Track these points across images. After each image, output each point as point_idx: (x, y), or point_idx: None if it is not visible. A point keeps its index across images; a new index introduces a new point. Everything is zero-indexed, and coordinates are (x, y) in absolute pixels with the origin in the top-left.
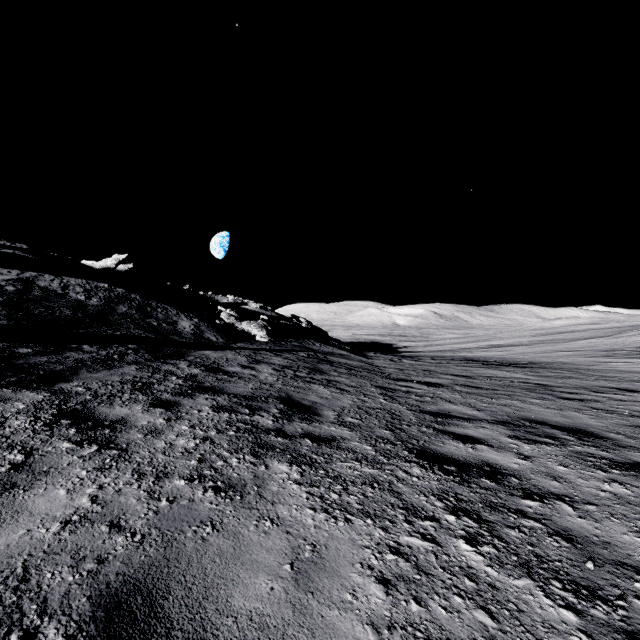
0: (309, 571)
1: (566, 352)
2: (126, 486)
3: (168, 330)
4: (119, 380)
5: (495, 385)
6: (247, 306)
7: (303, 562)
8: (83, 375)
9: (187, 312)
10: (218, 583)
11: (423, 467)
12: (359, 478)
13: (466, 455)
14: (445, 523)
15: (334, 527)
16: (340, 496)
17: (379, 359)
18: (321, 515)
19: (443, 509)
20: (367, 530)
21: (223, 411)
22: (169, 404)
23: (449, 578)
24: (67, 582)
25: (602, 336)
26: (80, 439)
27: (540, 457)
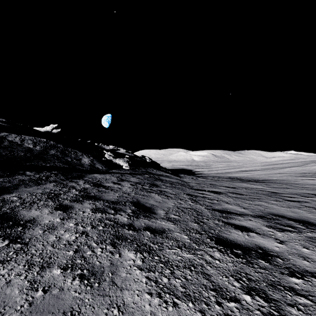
0: None
1: (280, 174)
2: (16, 277)
3: (76, 163)
4: (41, 192)
5: (249, 192)
6: (119, 151)
7: None
8: (21, 189)
9: (87, 154)
10: None
11: (221, 251)
12: (181, 262)
13: (245, 241)
14: (245, 303)
15: (165, 313)
16: (169, 280)
17: (186, 178)
18: (156, 300)
19: (240, 289)
20: (190, 314)
21: (98, 212)
22: (66, 208)
23: None
24: None
25: (297, 166)
26: None
27: (290, 241)
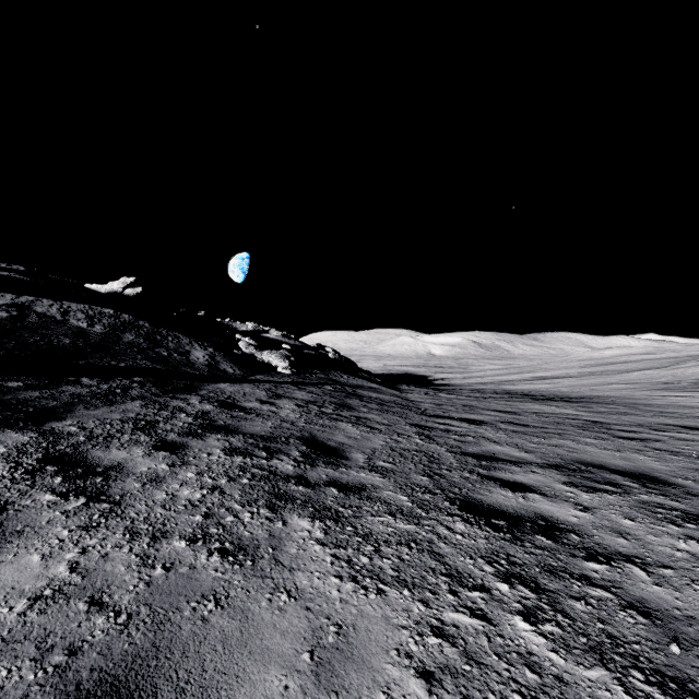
0: (333, 662)
1: (619, 385)
2: (115, 549)
3: (179, 361)
4: (120, 418)
5: (543, 422)
6: (268, 334)
7: (326, 649)
8: (79, 412)
9: (201, 341)
10: (219, 681)
11: (468, 522)
12: (393, 536)
13: (517, 506)
14: (497, 594)
15: (364, 601)
16: (371, 560)
17: (413, 393)
18: (348, 585)
19: (494, 575)
20: (404, 604)
21: (237, 454)
22: (175, 446)
23: (506, 669)
24: (26, 682)
25: (658, 367)
26: (66, 490)
27: (602, 508)
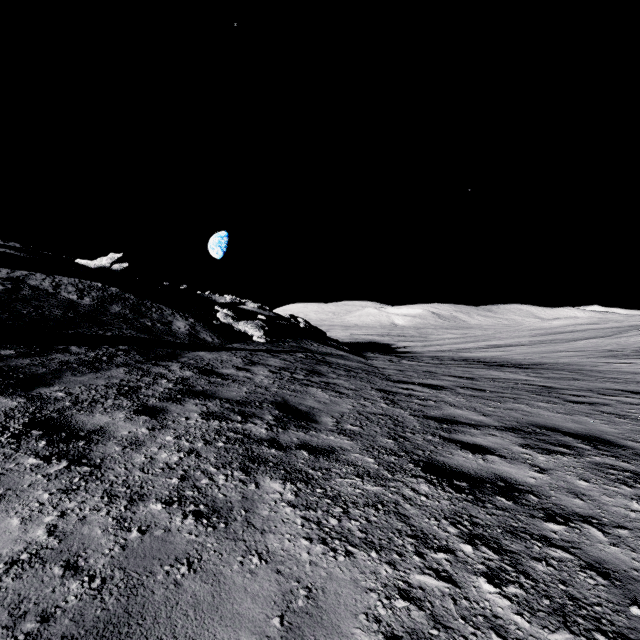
0: (303, 627)
1: (567, 352)
2: (92, 512)
3: (162, 330)
4: (104, 384)
5: (499, 387)
6: (245, 306)
7: (296, 614)
8: (66, 379)
9: (183, 312)
10: None
11: (431, 483)
12: (361, 498)
13: (477, 468)
14: (461, 555)
15: (333, 563)
16: (340, 521)
17: (378, 360)
18: (318, 547)
19: (457, 536)
20: (372, 566)
21: (213, 418)
22: (155, 411)
23: (472, 633)
24: None
25: (602, 336)
26: (49, 453)
27: (557, 470)
